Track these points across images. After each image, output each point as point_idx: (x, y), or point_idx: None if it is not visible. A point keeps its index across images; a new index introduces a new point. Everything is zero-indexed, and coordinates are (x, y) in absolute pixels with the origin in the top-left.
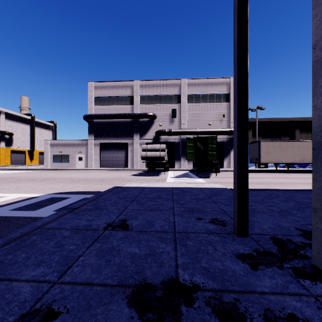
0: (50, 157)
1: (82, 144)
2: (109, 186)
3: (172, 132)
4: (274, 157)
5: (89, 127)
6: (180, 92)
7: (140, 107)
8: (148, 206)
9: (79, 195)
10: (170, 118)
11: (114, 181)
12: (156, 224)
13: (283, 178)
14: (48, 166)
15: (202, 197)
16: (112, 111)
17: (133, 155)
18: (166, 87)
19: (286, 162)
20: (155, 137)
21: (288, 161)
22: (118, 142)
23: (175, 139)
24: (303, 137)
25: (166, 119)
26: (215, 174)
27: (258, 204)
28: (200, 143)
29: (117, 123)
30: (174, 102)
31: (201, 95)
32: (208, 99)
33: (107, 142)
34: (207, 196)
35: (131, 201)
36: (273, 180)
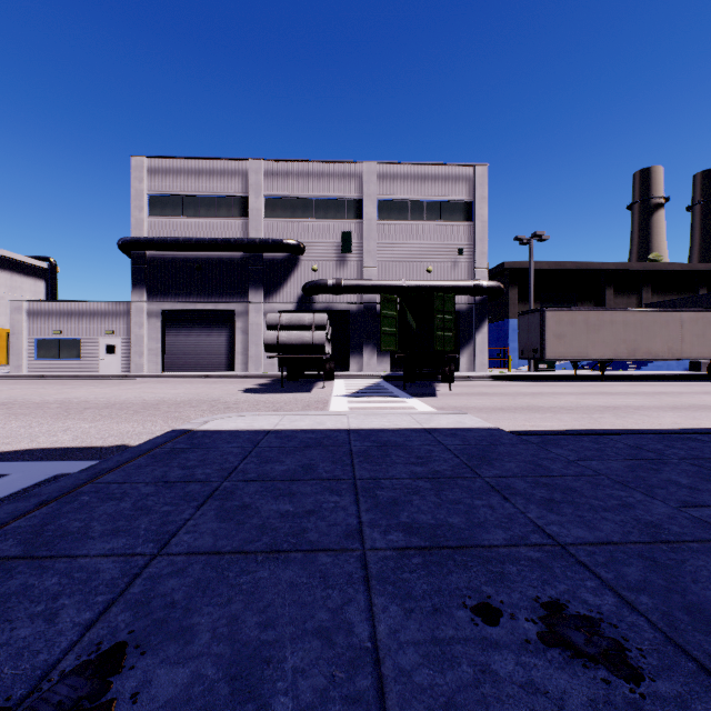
0: (26, 344)
1: (115, 312)
2: (163, 428)
3: (342, 285)
4: (574, 346)
5: (135, 269)
6: (361, 193)
7: (266, 226)
8: (262, 523)
9: (45, 464)
10: (339, 253)
11: (187, 410)
12: (278, 694)
13: (602, 394)
14: (20, 369)
15: (447, 468)
16: (195, 232)
17: (247, 341)
18: (328, 180)
19: (599, 357)
20: (301, 297)
21: (602, 356)
22: (210, 308)
23: (351, 303)
24: (620, 304)
25: (328, 257)
26: (446, 387)
27: (642, 496)
28: (411, 311)
29: (208, 261)
30: (348, 216)
31: (410, 203)
32: (426, 212)
33: (183, 309)
34: (460, 463)
35: (201, 499)
36: (588, 401)
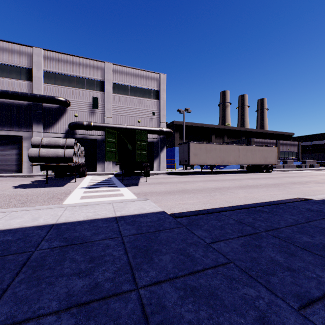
0: None
1: None
2: None
3: (92, 125)
4: (201, 159)
5: None
6: (103, 78)
7: (44, 87)
8: None
9: None
10: (91, 108)
11: None
12: None
13: (213, 181)
14: None
15: (110, 277)
16: None
17: None
18: (84, 68)
19: (211, 164)
20: (68, 130)
21: (212, 163)
22: (3, 133)
23: (97, 135)
24: (217, 142)
25: (84, 109)
26: (145, 179)
27: (267, 293)
28: (128, 140)
29: (1, 104)
30: (96, 89)
31: (129, 87)
32: (137, 92)
33: None
34: (124, 264)
35: None
36: (208, 185)
